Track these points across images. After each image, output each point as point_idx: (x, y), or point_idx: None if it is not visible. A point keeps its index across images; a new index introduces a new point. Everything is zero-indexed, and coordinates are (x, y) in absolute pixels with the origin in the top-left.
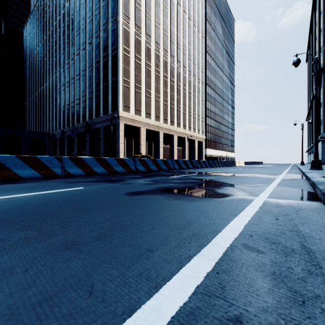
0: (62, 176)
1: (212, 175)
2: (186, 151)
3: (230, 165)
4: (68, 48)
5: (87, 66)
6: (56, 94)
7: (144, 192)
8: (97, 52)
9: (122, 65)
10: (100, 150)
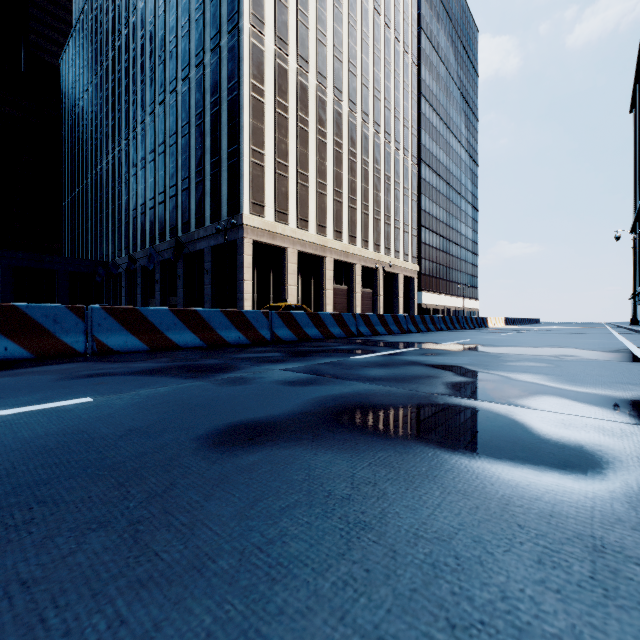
0: (86, 355)
1: (457, 352)
2: (380, 297)
3: (476, 325)
4: (143, 91)
5: (179, 126)
6: (120, 185)
7: (274, 429)
8: (198, 95)
9: (249, 119)
10: (205, 294)
